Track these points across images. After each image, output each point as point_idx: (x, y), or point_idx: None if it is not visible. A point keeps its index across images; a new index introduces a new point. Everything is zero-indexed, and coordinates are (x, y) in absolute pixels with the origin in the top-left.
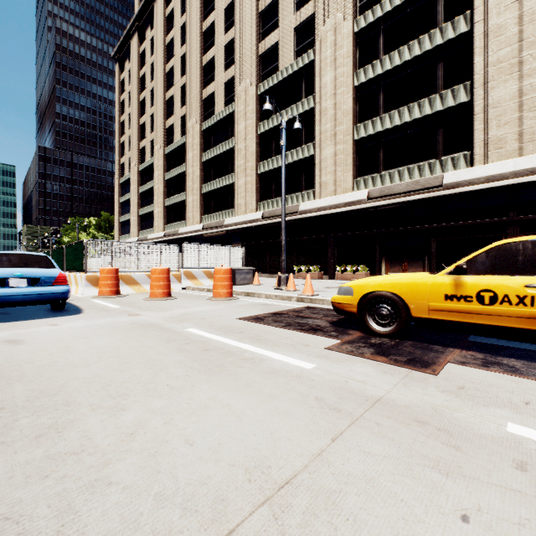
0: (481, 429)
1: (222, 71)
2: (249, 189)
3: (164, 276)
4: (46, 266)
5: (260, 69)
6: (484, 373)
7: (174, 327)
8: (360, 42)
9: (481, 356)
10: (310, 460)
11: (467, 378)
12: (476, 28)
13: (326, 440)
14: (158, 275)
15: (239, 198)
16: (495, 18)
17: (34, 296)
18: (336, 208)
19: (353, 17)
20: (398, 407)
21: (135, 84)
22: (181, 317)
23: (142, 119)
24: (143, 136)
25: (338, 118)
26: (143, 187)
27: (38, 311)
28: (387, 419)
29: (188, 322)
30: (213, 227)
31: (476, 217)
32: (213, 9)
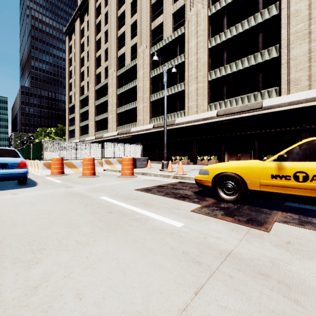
0: (312, 281)
1: (129, 40)
2: (145, 110)
3: (91, 163)
4: (14, 156)
5: (152, 38)
6: (302, 230)
7: (92, 196)
8: (212, 21)
9: (297, 217)
10: (176, 315)
11: (291, 234)
12: (283, 12)
13: (190, 294)
14: (87, 162)
15: (140, 116)
16: (294, 6)
17: (3, 175)
18: (197, 122)
19: (207, 6)
20: (244, 260)
21: (78, 48)
22: (98, 189)
23: (82, 69)
24: (83, 79)
25: (199, 67)
26: (83, 109)
27: (9, 185)
28: (237, 271)
29: (103, 192)
30: (124, 133)
31: (283, 126)
32: (124, 3)
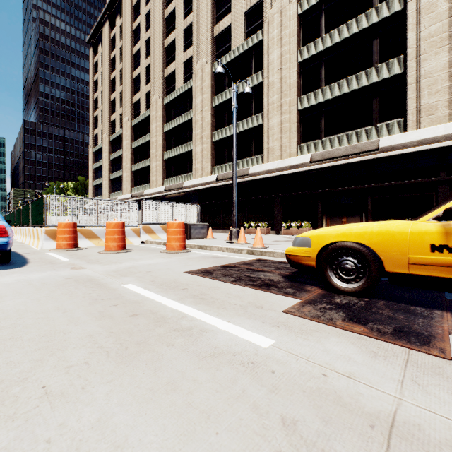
0: None
1: (181, 52)
2: (205, 155)
3: (119, 230)
4: None
5: (215, 49)
6: None
7: (111, 283)
8: (303, 23)
9: None
10: None
11: None
12: (409, 6)
13: None
14: (113, 229)
15: (197, 163)
16: None
17: None
18: (282, 171)
19: (297, 0)
20: (437, 449)
21: (106, 65)
22: (125, 271)
23: (113, 95)
24: (113, 110)
25: (284, 91)
26: (113, 154)
27: None
28: None
29: (131, 276)
30: (173, 189)
31: (410, 177)
32: None
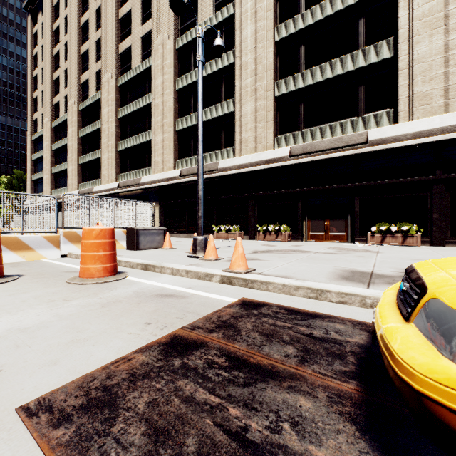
0: None
1: (139, 25)
2: (166, 146)
3: None
4: None
5: (179, 23)
6: None
7: None
8: None
9: None
10: None
11: None
12: None
13: None
14: None
15: (157, 156)
16: None
17: None
18: (257, 166)
19: None
20: None
21: (48, 36)
22: None
23: (56, 73)
24: (57, 91)
25: (259, 73)
26: (57, 144)
27: None
28: None
29: None
30: (129, 185)
31: (402, 175)
32: None
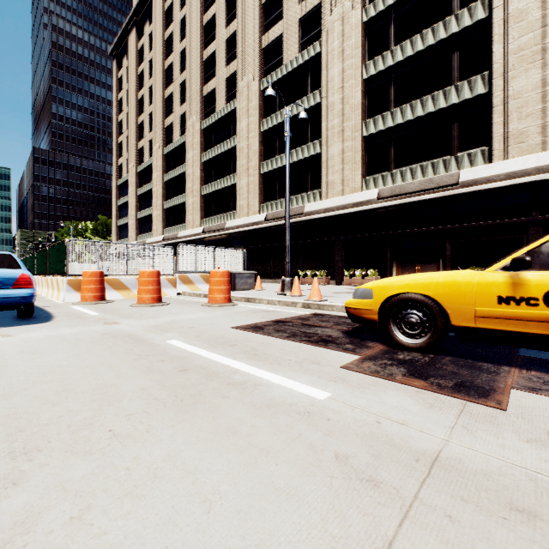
0: None
1: (223, 66)
2: (251, 190)
3: (153, 280)
4: (9, 266)
5: (264, 63)
6: None
7: (153, 339)
8: (369, 32)
9: None
10: None
11: None
12: (495, 13)
13: None
14: (147, 279)
15: (242, 200)
16: (516, 3)
17: None
18: (344, 209)
19: (361, 5)
20: (472, 475)
21: (133, 81)
22: (165, 326)
23: (141, 118)
24: (141, 135)
25: (346, 113)
26: (141, 189)
27: (0, 319)
28: (462, 504)
29: (173, 331)
30: (214, 230)
31: (496, 217)
32: (214, 1)
